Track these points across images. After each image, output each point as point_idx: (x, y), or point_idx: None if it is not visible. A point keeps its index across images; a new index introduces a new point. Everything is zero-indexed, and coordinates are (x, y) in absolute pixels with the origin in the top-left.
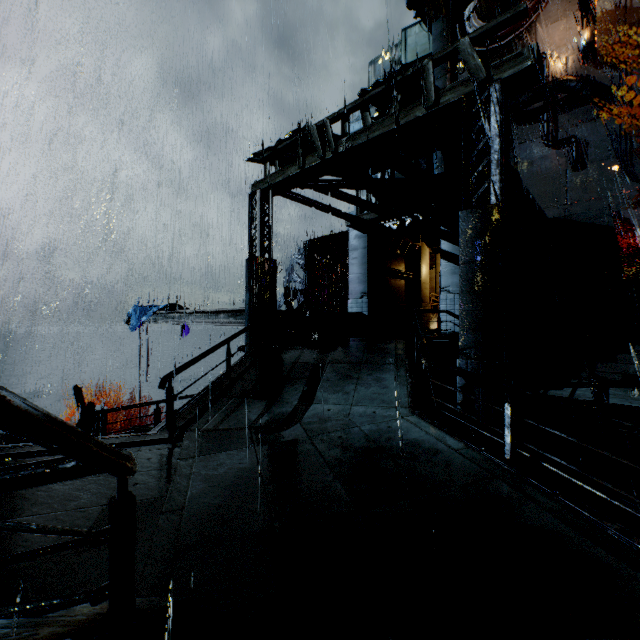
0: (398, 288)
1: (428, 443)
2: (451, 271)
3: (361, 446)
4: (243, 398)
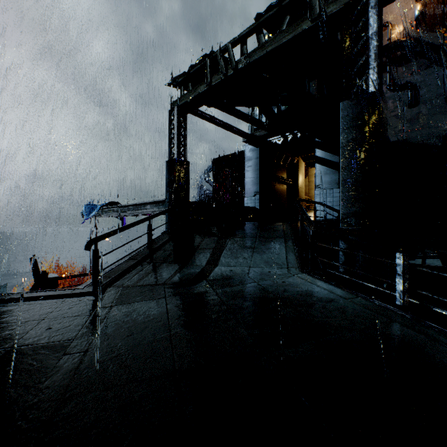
0: (281, 191)
1: (320, 294)
2: (324, 172)
3: (260, 296)
4: (160, 262)
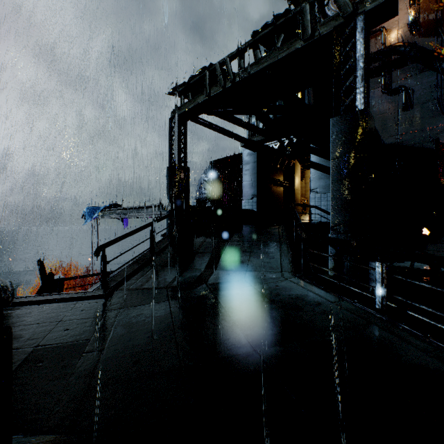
0: (278, 193)
1: (309, 297)
2: (318, 177)
3: (255, 300)
4: (162, 266)
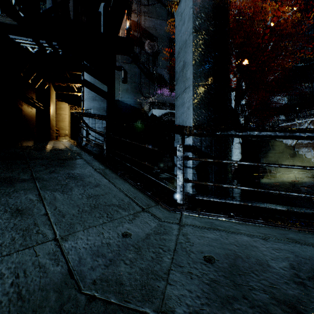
0: (30, 113)
1: None
2: (93, 98)
3: None
4: None
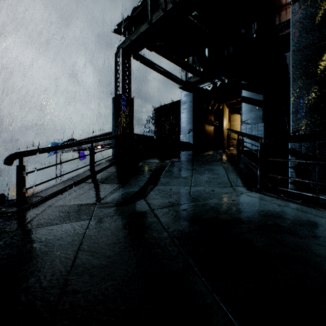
0: (210, 131)
1: (291, 214)
2: (249, 110)
3: (211, 218)
4: (99, 183)
